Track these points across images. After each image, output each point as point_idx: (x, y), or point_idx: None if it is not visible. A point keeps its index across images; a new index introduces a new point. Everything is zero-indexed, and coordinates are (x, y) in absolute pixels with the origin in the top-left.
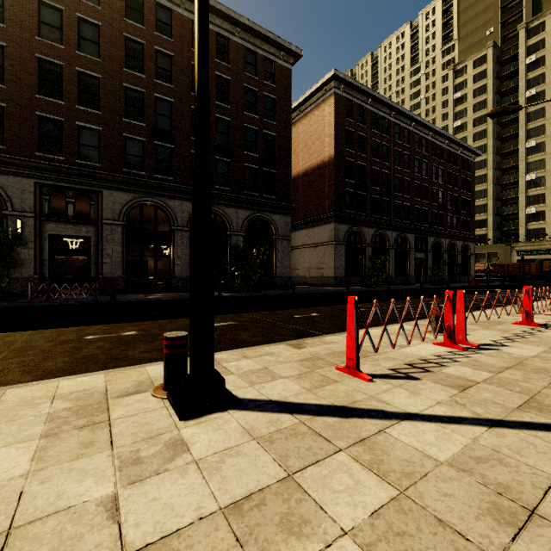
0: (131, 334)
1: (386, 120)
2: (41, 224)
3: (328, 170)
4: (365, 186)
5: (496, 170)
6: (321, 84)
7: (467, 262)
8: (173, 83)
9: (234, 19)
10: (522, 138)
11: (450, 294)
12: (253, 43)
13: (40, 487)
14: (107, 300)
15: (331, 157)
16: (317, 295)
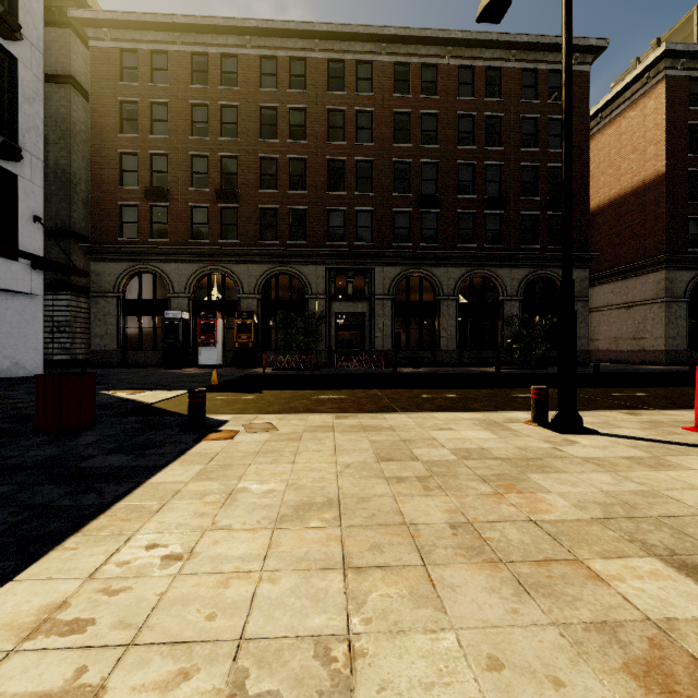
0: (453, 396)
1: None
2: (329, 304)
3: (653, 194)
4: None
5: None
6: (640, 72)
7: None
8: (438, 143)
9: (508, 42)
10: None
11: None
12: (533, 60)
13: (513, 441)
14: (389, 372)
15: (658, 173)
16: (636, 375)
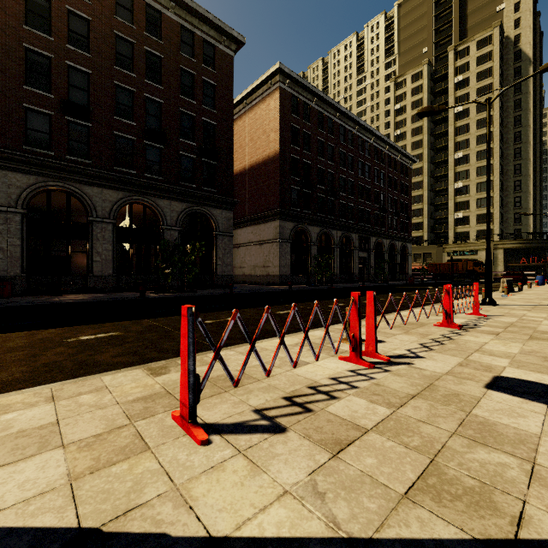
0: None
1: (332, 121)
2: None
3: (273, 166)
4: (310, 184)
5: (430, 178)
6: (266, 77)
7: (406, 261)
8: (91, 52)
9: None
10: (451, 149)
11: (356, 297)
12: (190, 22)
13: None
14: None
15: (276, 152)
16: (254, 295)
